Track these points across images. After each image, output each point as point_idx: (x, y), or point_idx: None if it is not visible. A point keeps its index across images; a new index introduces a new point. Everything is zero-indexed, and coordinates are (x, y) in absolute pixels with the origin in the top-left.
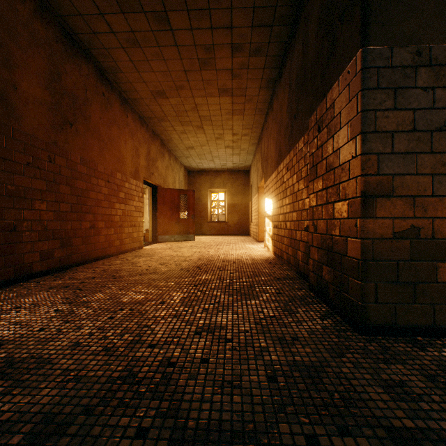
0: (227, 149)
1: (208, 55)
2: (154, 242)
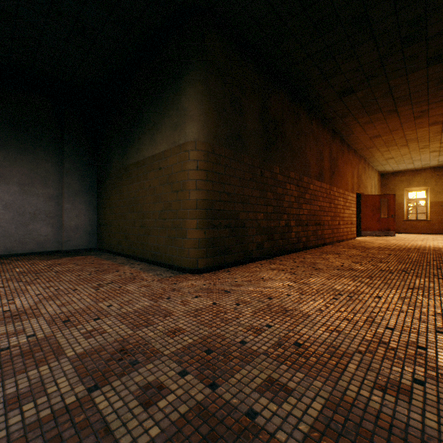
0: (431, 153)
1: (422, 113)
2: (357, 236)
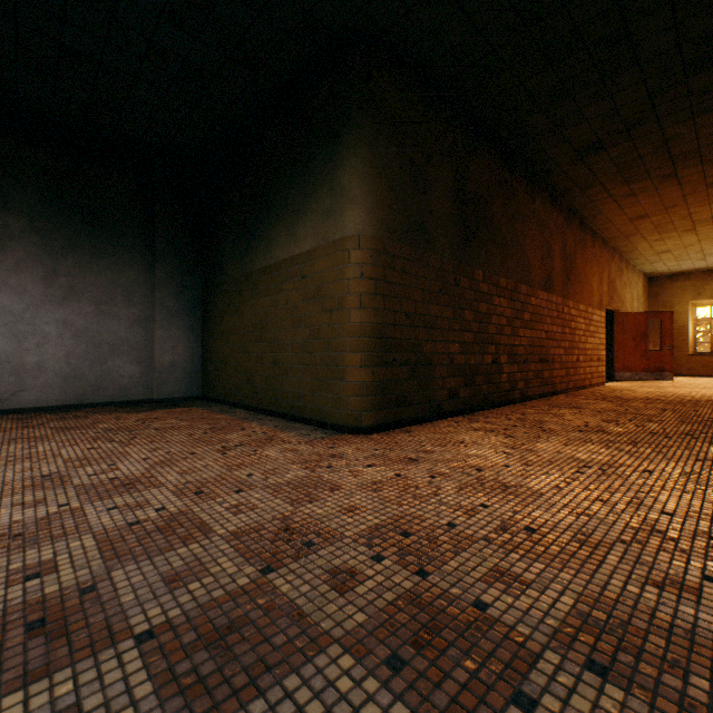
0: None
1: None
2: (609, 380)
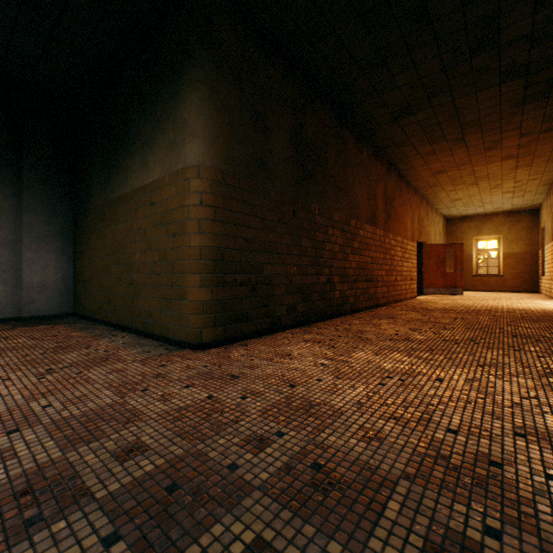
0: (504, 194)
1: (494, 144)
2: (419, 295)
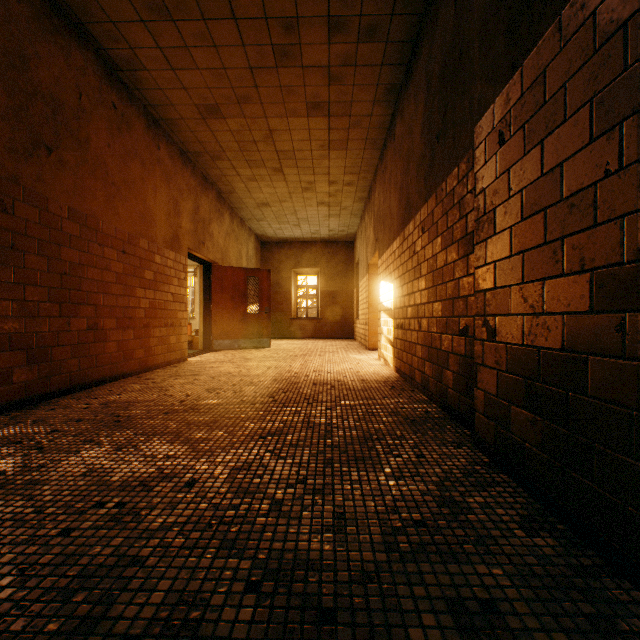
0: (320, 207)
1: (289, 38)
2: (206, 351)
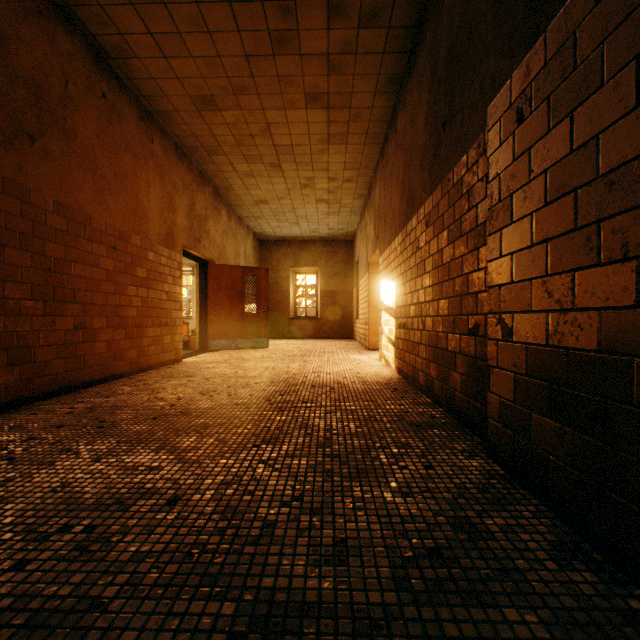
0: (320, 204)
1: (287, 23)
2: (203, 351)
